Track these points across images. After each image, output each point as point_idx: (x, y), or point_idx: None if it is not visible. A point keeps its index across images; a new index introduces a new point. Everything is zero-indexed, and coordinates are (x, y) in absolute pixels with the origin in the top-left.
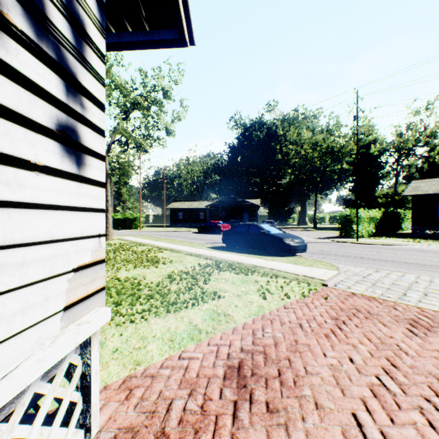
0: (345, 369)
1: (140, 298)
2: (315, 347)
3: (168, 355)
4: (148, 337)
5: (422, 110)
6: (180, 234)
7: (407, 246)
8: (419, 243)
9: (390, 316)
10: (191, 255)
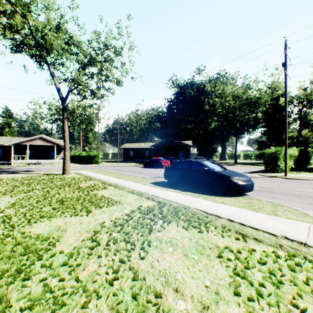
0: None
1: None
2: None
3: None
4: None
5: None
6: (128, 169)
7: None
8: None
9: None
10: (133, 193)
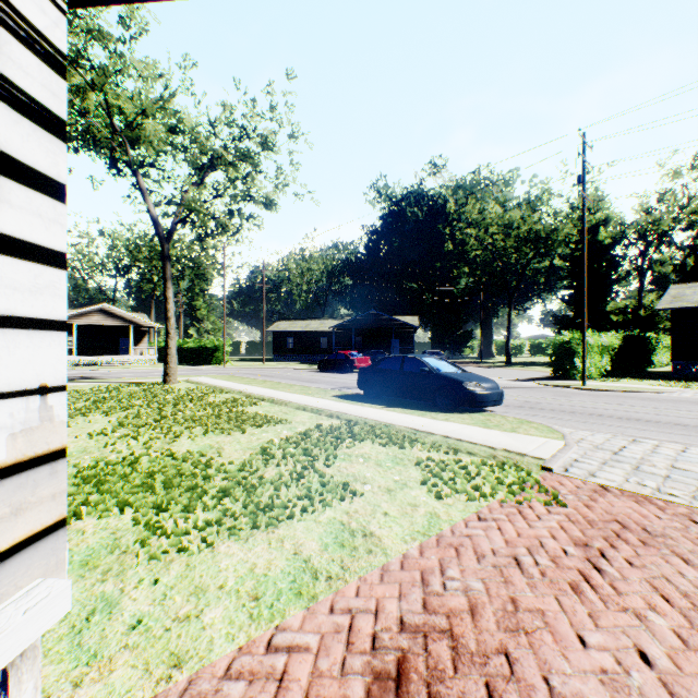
0: (637, 685)
1: (207, 496)
2: (557, 619)
3: (245, 639)
4: (209, 590)
5: (686, 169)
6: (288, 374)
7: (670, 394)
8: (689, 389)
9: (691, 539)
10: (305, 410)
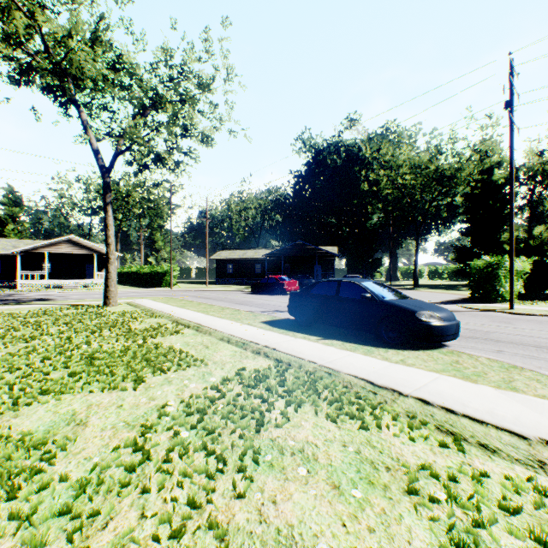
0: None
1: None
2: None
3: None
4: None
5: None
6: (224, 296)
7: None
8: None
9: None
10: (229, 342)
